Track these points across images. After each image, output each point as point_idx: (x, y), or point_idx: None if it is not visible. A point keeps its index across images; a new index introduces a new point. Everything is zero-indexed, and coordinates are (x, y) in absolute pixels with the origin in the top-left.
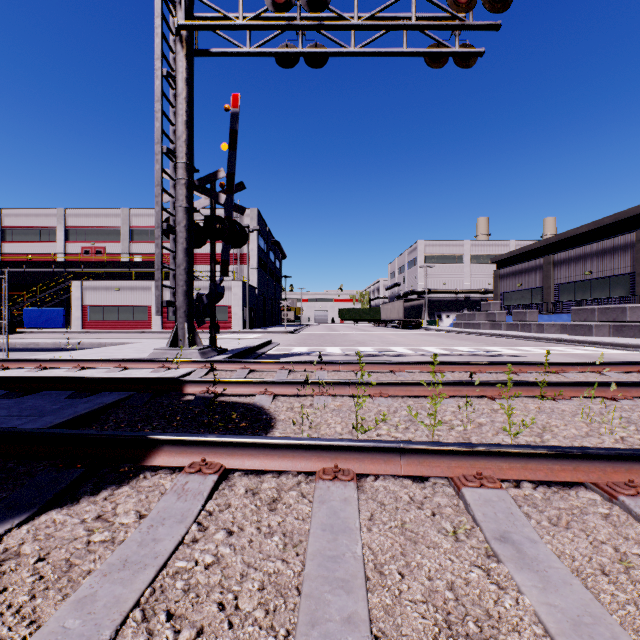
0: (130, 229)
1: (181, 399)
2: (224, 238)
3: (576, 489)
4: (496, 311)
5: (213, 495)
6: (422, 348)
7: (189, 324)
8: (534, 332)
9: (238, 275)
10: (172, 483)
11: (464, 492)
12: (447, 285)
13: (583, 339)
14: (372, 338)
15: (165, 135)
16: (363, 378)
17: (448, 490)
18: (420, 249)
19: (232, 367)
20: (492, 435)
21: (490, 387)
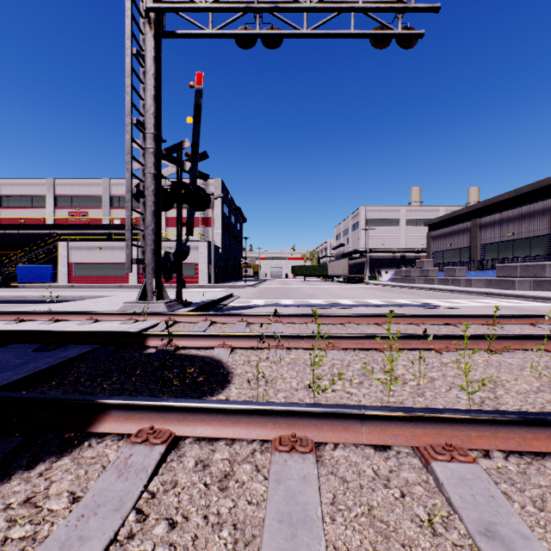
0: (110, 196)
1: (143, 352)
2: (189, 202)
3: (550, 459)
4: (429, 268)
5: (159, 469)
6: (366, 301)
7: (157, 280)
8: (463, 286)
9: (204, 236)
10: (115, 456)
11: (434, 467)
12: (386, 245)
13: (508, 292)
14: (321, 291)
15: (135, 108)
16: (315, 330)
17: (414, 461)
18: (362, 214)
19: (195, 319)
20: (445, 390)
21: (437, 340)
